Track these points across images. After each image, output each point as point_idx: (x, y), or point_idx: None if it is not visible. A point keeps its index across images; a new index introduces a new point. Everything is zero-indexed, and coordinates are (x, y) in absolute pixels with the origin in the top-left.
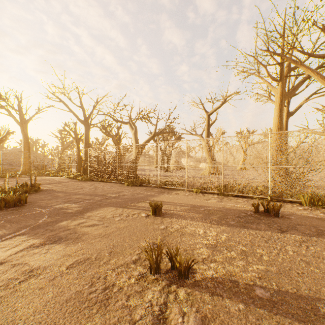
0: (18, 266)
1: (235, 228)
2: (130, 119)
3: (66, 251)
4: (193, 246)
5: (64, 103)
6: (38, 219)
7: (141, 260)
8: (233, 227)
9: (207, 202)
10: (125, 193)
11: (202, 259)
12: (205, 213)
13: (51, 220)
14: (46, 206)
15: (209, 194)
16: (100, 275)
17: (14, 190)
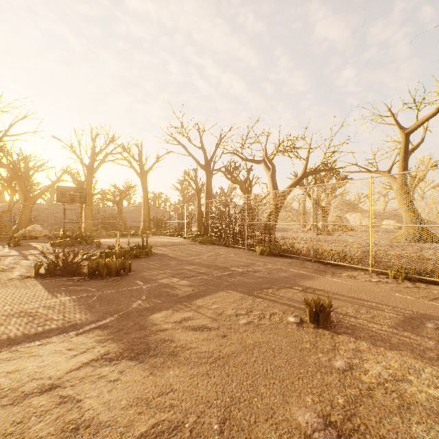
0: (65, 406)
1: None
2: (265, 154)
3: (146, 386)
4: None
5: (182, 146)
6: (132, 301)
7: None
8: None
9: (435, 307)
10: (257, 267)
11: None
12: None
13: (147, 305)
14: (150, 279)
15: (429, 285)
16: None
17: (124, 253)
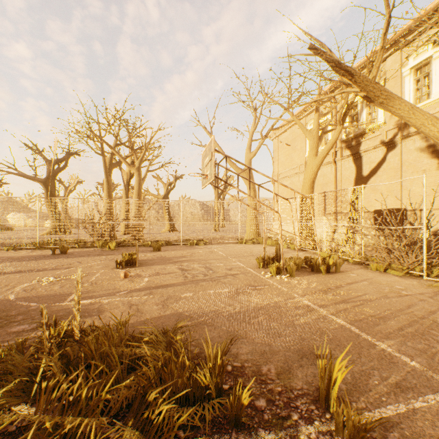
0: None
1: (24, 261)
2: None
3: None
4: None
5: None
6: None
7: None
8: (23, 261)
9: (15, 254)
10: None
11: None
12: (5, 259)
13: None
14: None
15: (24, 250)
16: None
17: None
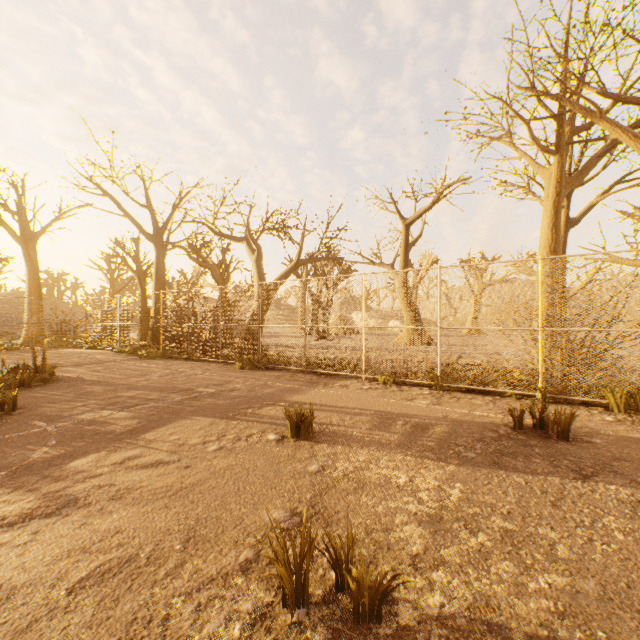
0: None
1: (479, 470)
2: (248, 230)
3: (80, 537)
4: (386, 518)
5: (112, 199)
6: (32, 450)
7: (261, 562)
8: (474, 466)
9: (409, 406)
10: (236, 385)
11: (411, 558)
12: (407, 430)
13: (61, 451)
14: (60, 416)
15: (412, 387)
16: (153, 613)
17: None
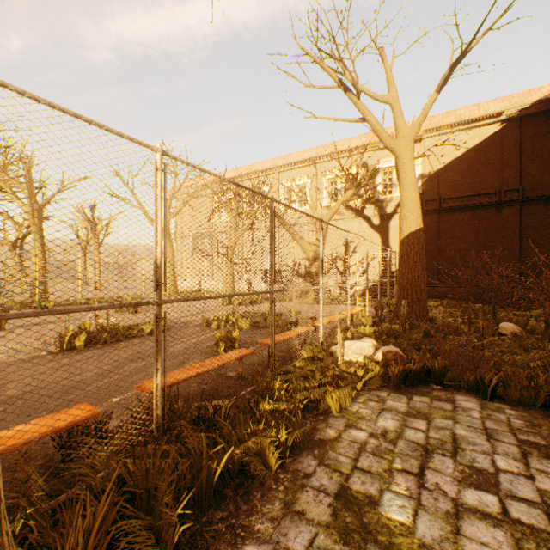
0: None
1: None
2: None
3: None
4: None
5: None
6: None
7: None
8: None
9: None
10: None
11: None
12: None
13: None
14: None
15: None
16: None
17: None
